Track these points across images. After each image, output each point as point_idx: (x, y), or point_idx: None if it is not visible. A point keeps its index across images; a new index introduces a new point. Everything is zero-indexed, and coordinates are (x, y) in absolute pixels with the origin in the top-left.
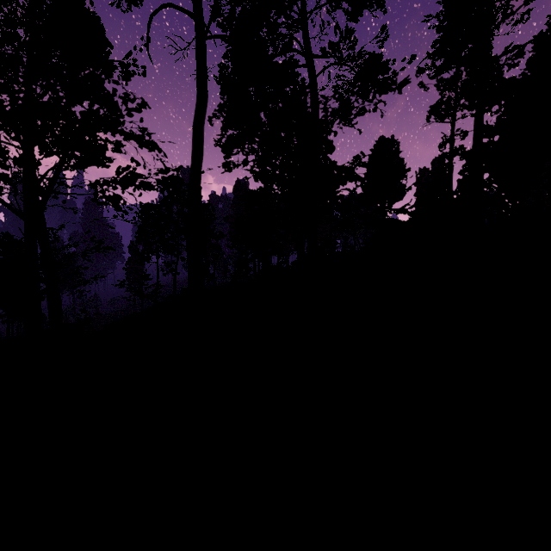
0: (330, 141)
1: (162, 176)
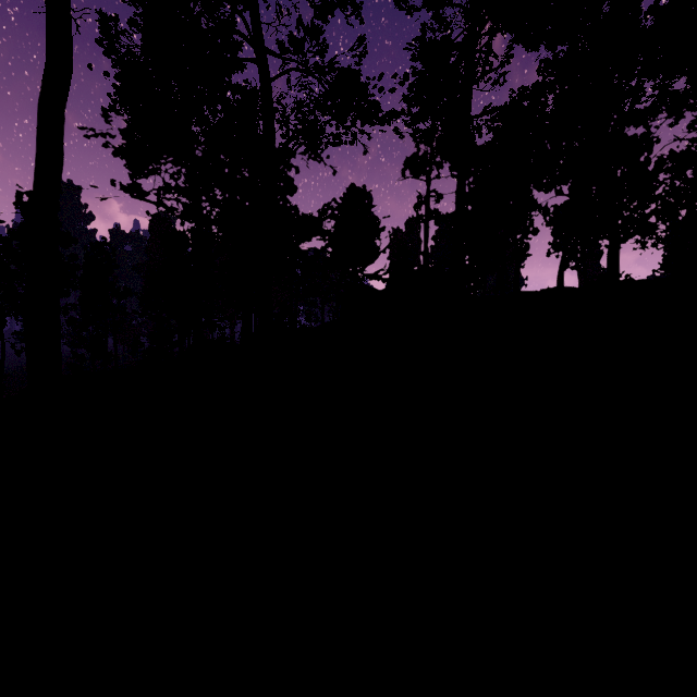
0: (290, 179)
1: None
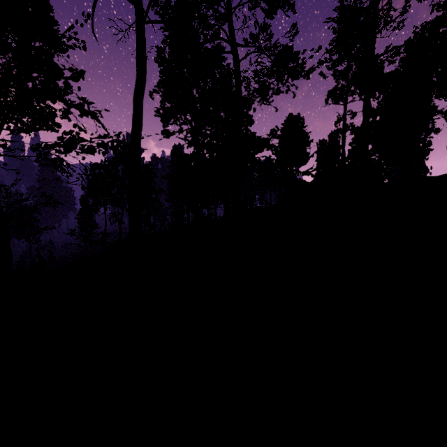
0: (250, 116)
1: (102, 142)
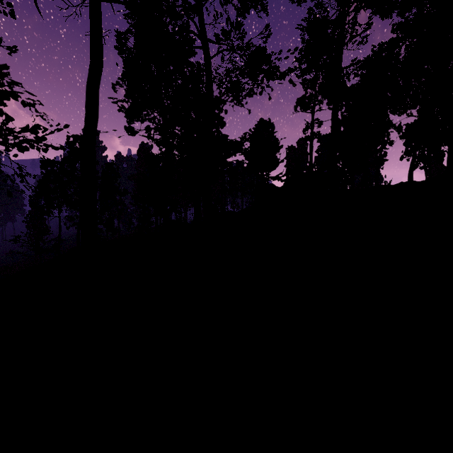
0: (221, 118)
1: (37, 136)
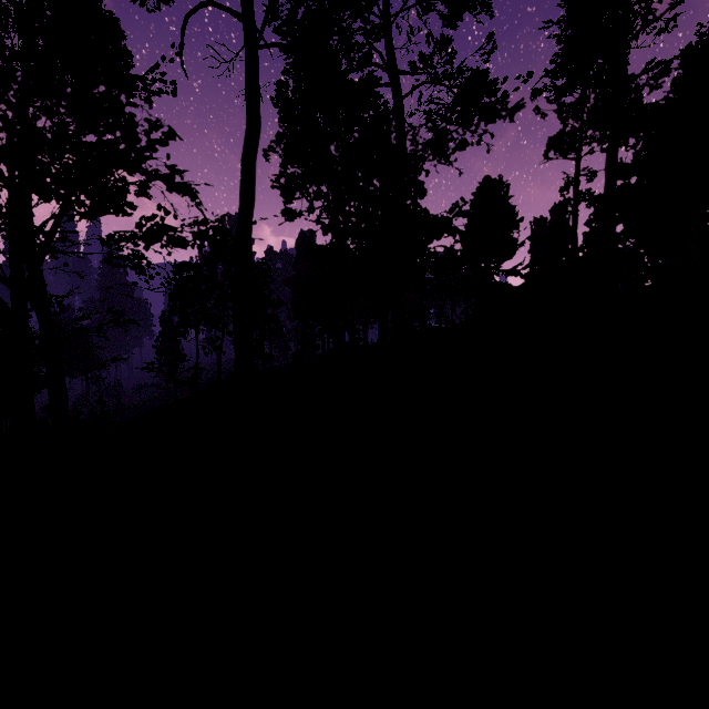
0: (420, 183)
1: (198, 230)
